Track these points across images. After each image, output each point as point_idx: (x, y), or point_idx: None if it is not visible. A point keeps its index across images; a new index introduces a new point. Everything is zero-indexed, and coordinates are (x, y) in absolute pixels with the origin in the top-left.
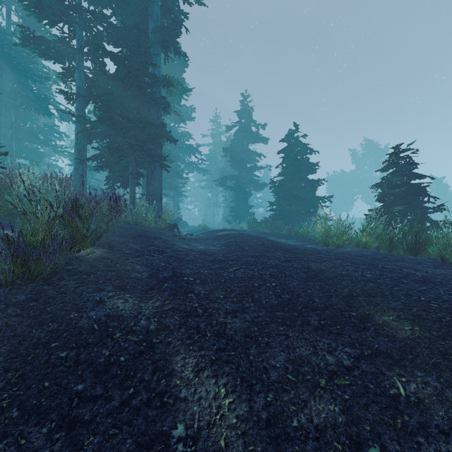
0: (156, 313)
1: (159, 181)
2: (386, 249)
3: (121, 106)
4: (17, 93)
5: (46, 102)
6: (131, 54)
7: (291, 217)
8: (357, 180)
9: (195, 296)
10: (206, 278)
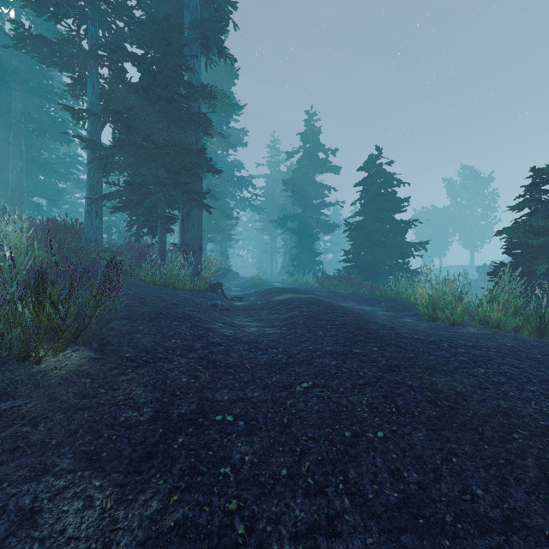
0: (143, 546)
1: (198, 225)
2: (534, 333)
3: (146, 126)
4: (28, 116)
5: (64, 127)
6: (159, 57)
7: (373, 271)
8: (453, 218)
9: (234, 474)
10: (256, 414)
